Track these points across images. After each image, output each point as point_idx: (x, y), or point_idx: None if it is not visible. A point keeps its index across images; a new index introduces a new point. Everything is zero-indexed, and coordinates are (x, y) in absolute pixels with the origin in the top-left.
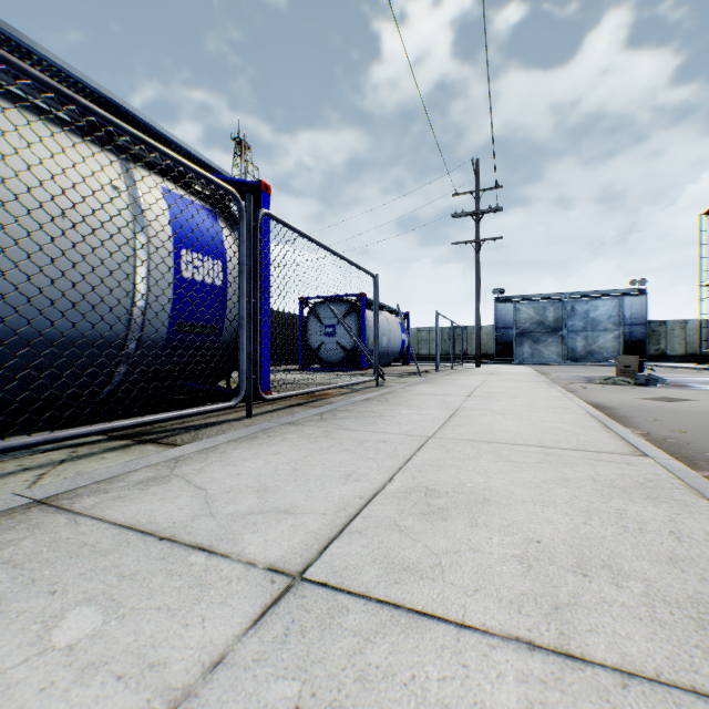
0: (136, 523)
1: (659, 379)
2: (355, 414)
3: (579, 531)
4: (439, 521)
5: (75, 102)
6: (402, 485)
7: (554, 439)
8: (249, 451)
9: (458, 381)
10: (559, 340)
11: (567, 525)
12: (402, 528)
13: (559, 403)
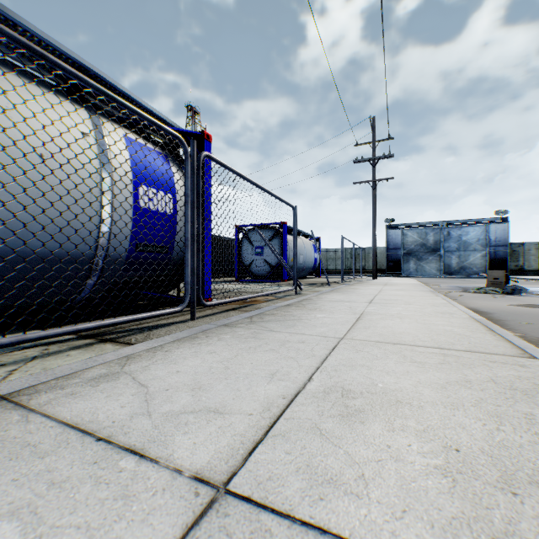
0: (80, 421)
1: (523, 289)
2: (278, 318)
3: (495, 438)
4: (357, 424)
5: (45, 58)
6: (320, 385)
7: (448, 341)
8: (190, 350)
9: (359, 290)
10: (438, 258)
11: (481, 431)
12: (323, 432)
13: (446, 309)
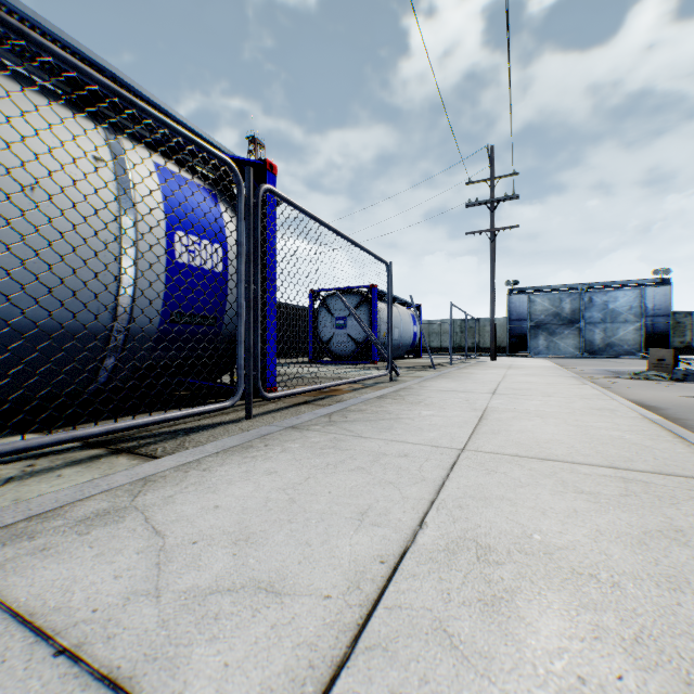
0: (39, 608)
1: None
2: (368, 416)
3: None
4: (513, 621)
5: (24, 36)
6: (440, 535)
7: (622, 455)
8: (239, 468)
9: (476, 376)
10: (576, 332)
11: None
12: (455, 641)
13: (602, 403)
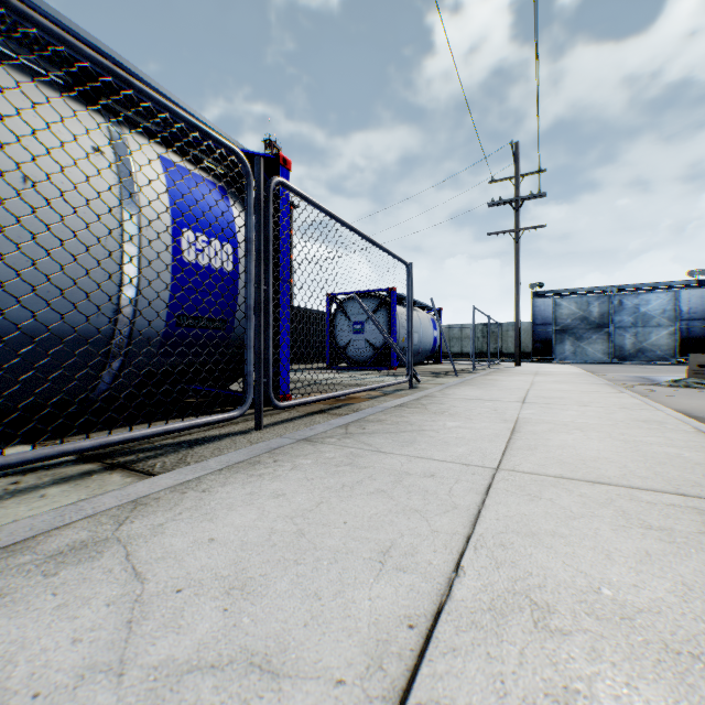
0: None
1: None
2: (387, 427)
3: None
4: None
5: (3, 3)
6: (482, 587)
7: (686, 478)
8: (242, 489)
9: (501, 383)
10: (605, 337)
11: None
12: None
13: (647, 414)
